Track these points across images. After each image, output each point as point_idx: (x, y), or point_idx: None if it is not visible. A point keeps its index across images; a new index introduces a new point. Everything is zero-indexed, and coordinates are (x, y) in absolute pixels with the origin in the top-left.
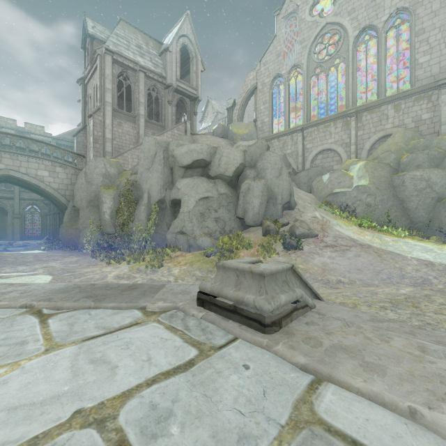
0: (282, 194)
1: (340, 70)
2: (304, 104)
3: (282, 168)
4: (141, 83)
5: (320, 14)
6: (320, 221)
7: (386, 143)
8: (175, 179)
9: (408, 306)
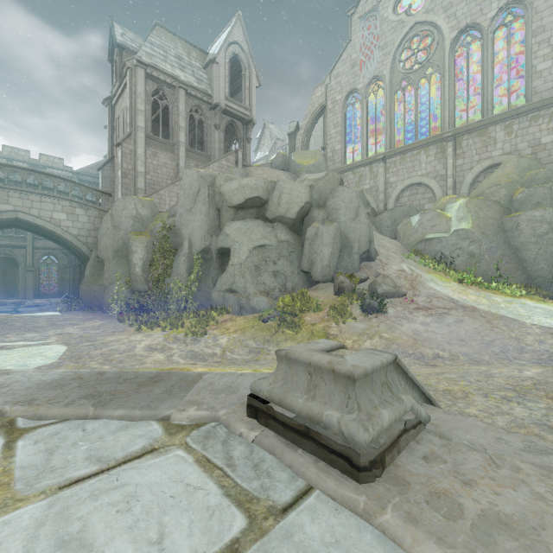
0: (359, 240)
1: (432, 83)
2: (387, 126)
3: (359, 208)
4: (181, 102)
5: (407, 12)
6: (408, 276)
7: (494, 174)
8: (223, 222)
9: (541, 397)
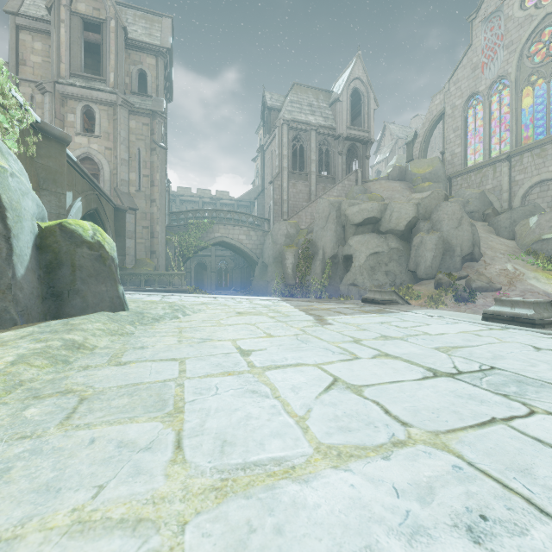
0: (462, 245)
1: None
2: (512, 124)
3: (462, 218)
4: (312, 141)
5: (536, 4)
6: (509, 274)
7: None
8: (347, 236)
9: None
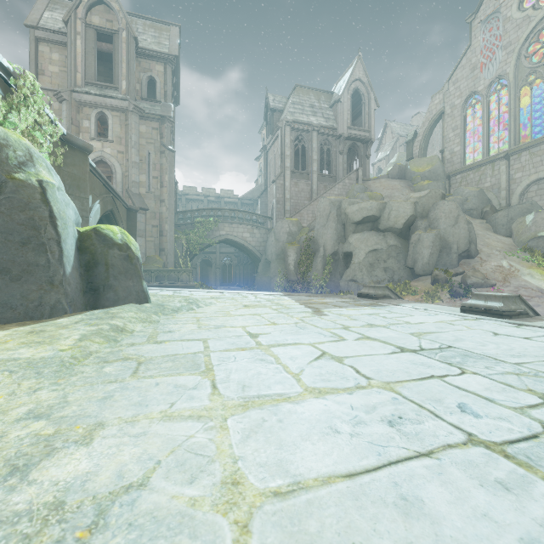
0: (458, 242)
1: None
2: (510, 123)
3: (459, 216)
4: (314, 141)
5: (534, 6)
6: (504, 271)
7: None
8: (347, 234)
9: None
